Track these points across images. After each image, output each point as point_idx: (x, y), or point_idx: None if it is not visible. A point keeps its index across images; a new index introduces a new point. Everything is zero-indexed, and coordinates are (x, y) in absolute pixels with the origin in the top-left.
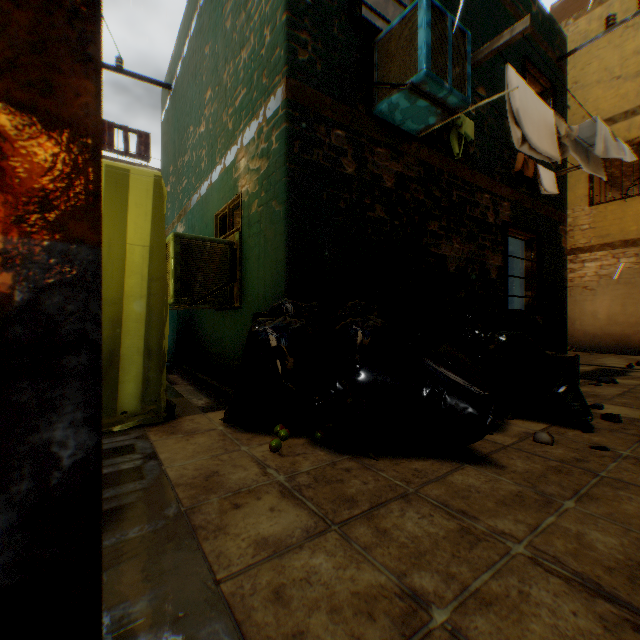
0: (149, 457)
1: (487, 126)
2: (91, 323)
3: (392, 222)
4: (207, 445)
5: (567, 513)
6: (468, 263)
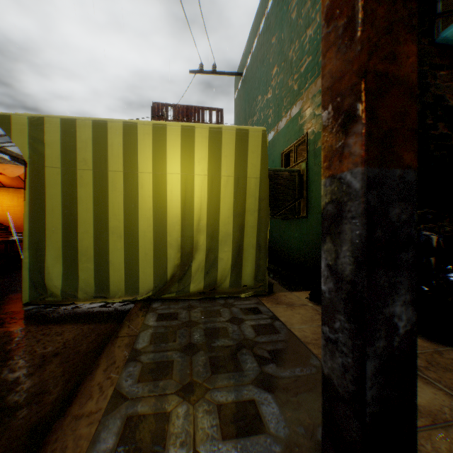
0: (273, 318)
1: None
2: (412, 228)
3: None
4: (309, 316)
5: None
6: None
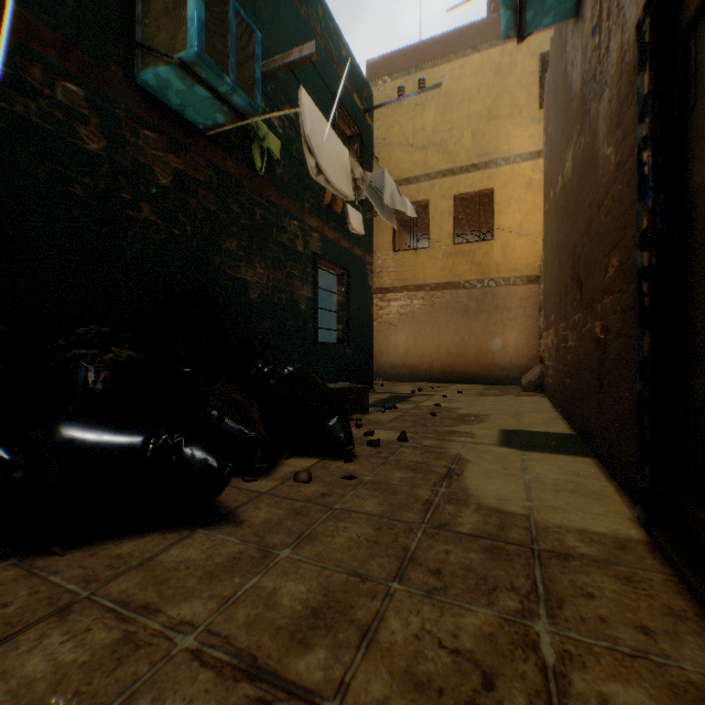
0: None
1: (296, 150)
2: None
3: (170, 230)
4: None
5: (277, 566)
6: (275, 291)
